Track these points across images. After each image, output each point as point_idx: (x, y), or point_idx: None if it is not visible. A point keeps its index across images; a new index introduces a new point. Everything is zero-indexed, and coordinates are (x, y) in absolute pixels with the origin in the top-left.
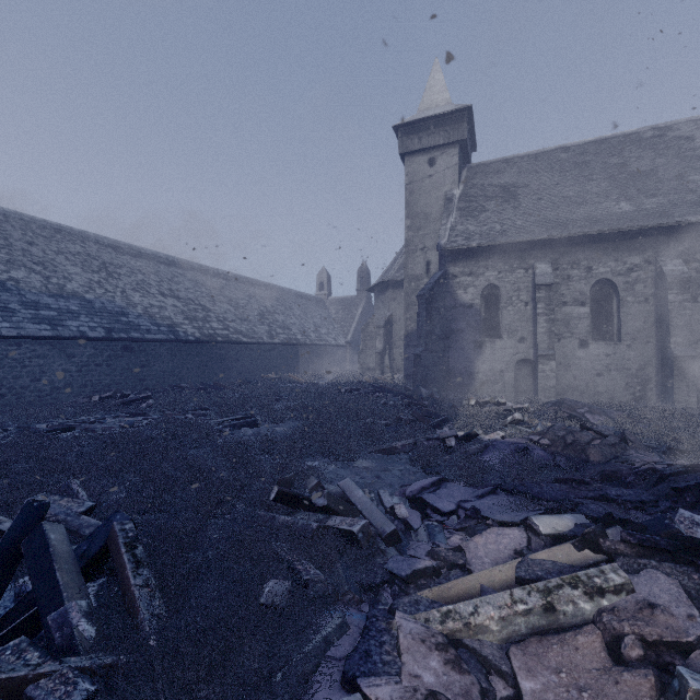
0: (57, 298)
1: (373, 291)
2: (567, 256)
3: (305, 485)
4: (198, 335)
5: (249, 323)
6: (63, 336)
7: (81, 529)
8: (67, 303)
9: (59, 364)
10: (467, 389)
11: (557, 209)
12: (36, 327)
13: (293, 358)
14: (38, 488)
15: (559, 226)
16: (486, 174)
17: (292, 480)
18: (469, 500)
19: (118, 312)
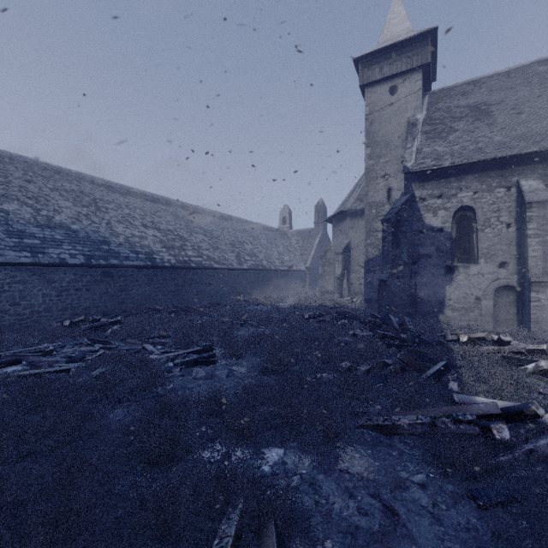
0: (43, 228)
1: (331, 222)
2: None
3: None
4: (173, 261)
5: (221, 251)
6: (43, 262)
7: None
8: (52, 232)
9: (39, 289)
10: (437, 317)
11: (544, 120)
12: (16, 254)
13: (259, 282)
14: None
15: None
16: (451, 97)
17: None
18: None
19: (101, 241)
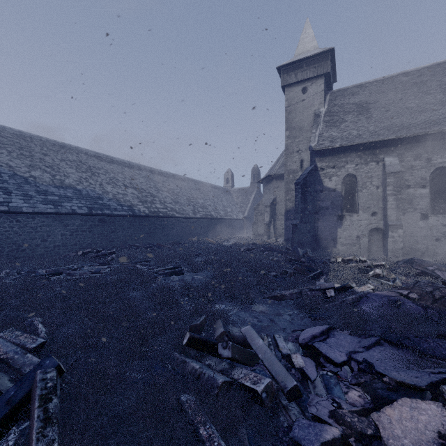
0: (59, 188)
1: (262, 182)
2: (410, 151)
3: (213, 328)
4: (147, 212)
5: (180, 204)
6: (61, 212)
7: (23, 367)
8: (65, 191)
9: (59, 230)
10: (331, 250)
11: (401, 117)
12: (44, 206)
13: (209, 227)
14: (11, 323)
15: (404, 129)
16: (344, 96)
17: (203, 324)
18: (358, 351)
19: (97, 197)
